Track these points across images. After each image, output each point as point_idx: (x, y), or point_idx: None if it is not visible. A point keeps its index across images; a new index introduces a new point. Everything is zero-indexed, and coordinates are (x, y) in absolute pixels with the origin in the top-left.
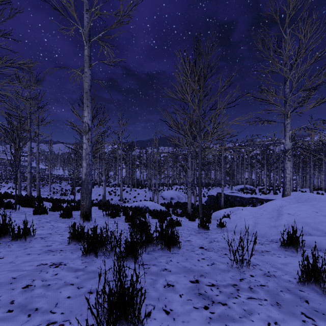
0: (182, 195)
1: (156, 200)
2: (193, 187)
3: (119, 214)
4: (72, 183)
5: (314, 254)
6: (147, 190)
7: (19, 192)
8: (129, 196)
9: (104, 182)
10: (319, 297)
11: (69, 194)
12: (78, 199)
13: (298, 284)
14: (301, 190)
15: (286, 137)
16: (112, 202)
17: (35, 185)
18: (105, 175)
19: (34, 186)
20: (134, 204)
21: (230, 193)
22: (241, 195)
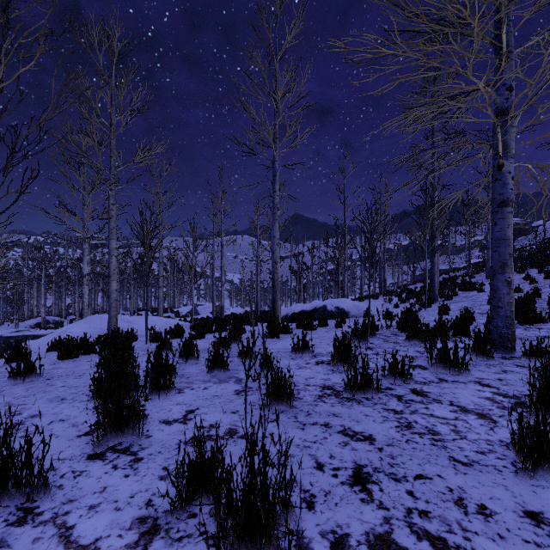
0: None
1: None
2: None
3: None
4: None
5: (54, 337)
6: None
7: None
8: None
9: None
10: (54, 352)
11: None
12: None
13: (47, 351)
14: (125, 313)
15: (85, 261)
16: None
17: None
18: None
19: None
20: None
21: (14, 333)
22: (35, 333)
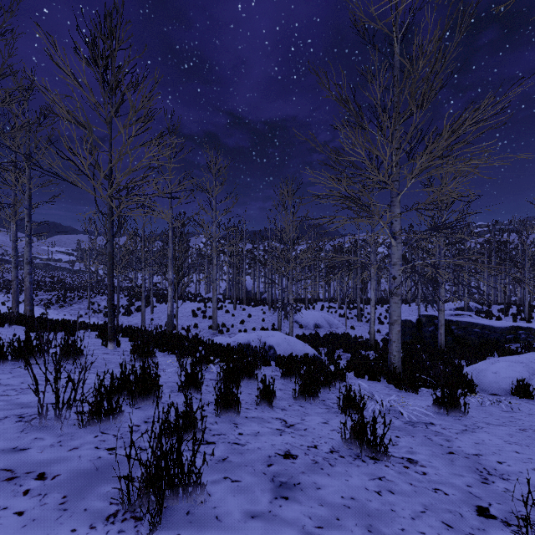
0: (336, 319)
1: (286, 330)
2: (358, 304)
3: (153, 393)
4: (128, 295)
5: None
6: (267, 309)
7: (14, 307)
8: (230, 319)
9: (171, 285)
10: None
11: (120, 315)
12: (133, 324)
13: None
14: None
15: None
16: (197, 331)
17: (65, 298)
18: (176, 271)
19: (63, 298)
20: (237, 337)
21: (453, 316)
22: (483, 322)
